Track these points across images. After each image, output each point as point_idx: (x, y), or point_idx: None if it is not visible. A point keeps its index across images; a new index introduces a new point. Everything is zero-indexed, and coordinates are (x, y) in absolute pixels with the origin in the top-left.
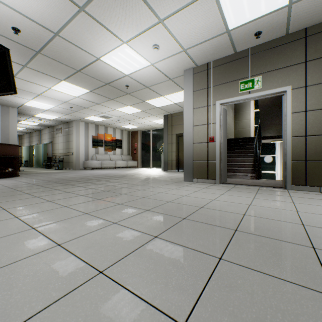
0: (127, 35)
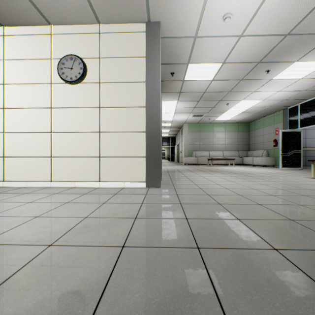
0: (271, 0)
